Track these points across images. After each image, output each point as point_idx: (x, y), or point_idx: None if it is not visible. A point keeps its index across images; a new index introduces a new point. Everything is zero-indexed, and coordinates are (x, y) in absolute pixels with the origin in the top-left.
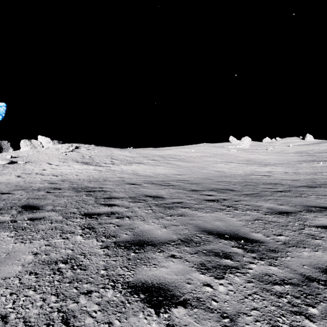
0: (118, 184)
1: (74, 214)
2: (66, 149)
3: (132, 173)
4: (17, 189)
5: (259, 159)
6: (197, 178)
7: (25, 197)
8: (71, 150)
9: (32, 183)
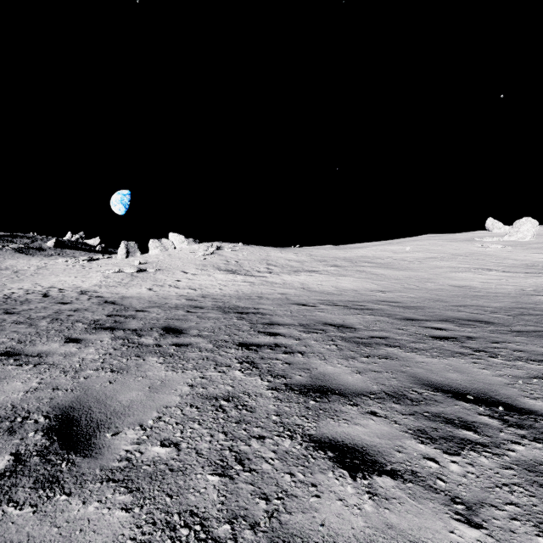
0: (281, 304)
1: (226, 342)
2: (205, 251)
3: (300, 287)
4: (152, 306)
5: None
6: (417, 297)
7: (163, 317)
8: (211, 253)
9: (167, 299)
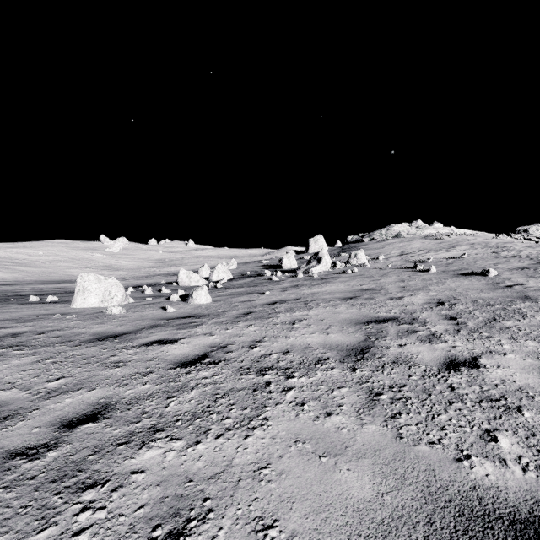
0: None
1: None
2: None
3: None
4: None
5: (119, 265)
6: (47, 279)
7: None
8: None
9: None
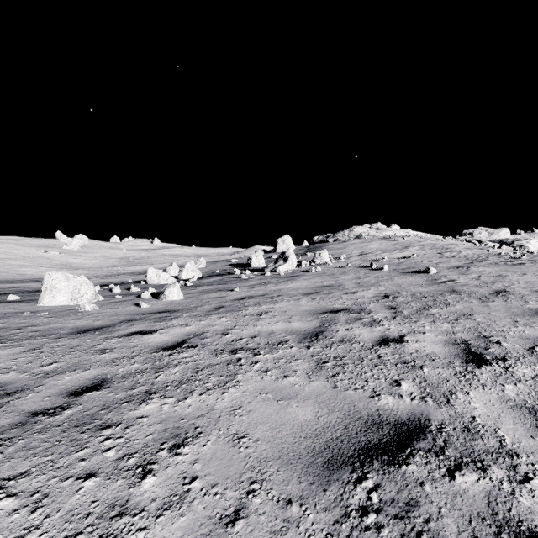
0: None
1: None
2: None
3: None
4: None
5: (78, 264)
6: None
7: None
8: None
9: None
